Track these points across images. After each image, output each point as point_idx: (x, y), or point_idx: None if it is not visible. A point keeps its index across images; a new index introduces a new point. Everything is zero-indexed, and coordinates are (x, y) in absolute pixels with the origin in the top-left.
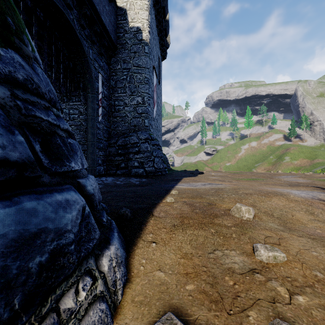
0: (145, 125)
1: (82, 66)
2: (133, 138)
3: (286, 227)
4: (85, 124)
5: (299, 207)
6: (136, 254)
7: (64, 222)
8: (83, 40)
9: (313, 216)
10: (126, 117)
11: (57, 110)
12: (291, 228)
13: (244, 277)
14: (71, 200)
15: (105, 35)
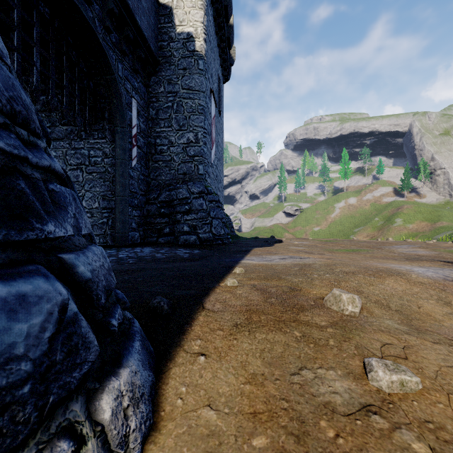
0: (199, 173)
1: (107, 87)
2: (181, 192)
3: (412, 327)
4: (112, 170)
5: (427, 293)
6: (171, 376)
7: (6, 340)
8: (109, 49)
9: (449, 307)
10: (171, 162)
11: (31, 135)
12: (419, 329)
13: (353, 422)
14: (33, 294)
15: (141, 44)
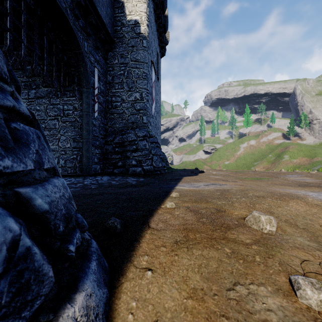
0: (143, 122)
1: (76, 59)
2: (130, 136)
3: (320, 244)
4: (80, 120)
5: None
6: (123, 291)
7: None
8: (77, 31)
9: None
10: (123, 114)
11: None
12: None
13: None
14: None
15: (101, 28)
